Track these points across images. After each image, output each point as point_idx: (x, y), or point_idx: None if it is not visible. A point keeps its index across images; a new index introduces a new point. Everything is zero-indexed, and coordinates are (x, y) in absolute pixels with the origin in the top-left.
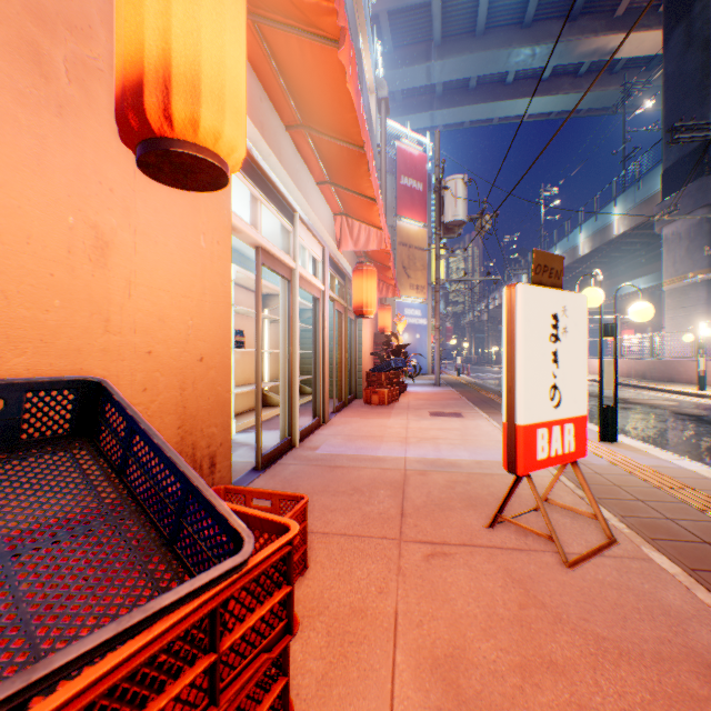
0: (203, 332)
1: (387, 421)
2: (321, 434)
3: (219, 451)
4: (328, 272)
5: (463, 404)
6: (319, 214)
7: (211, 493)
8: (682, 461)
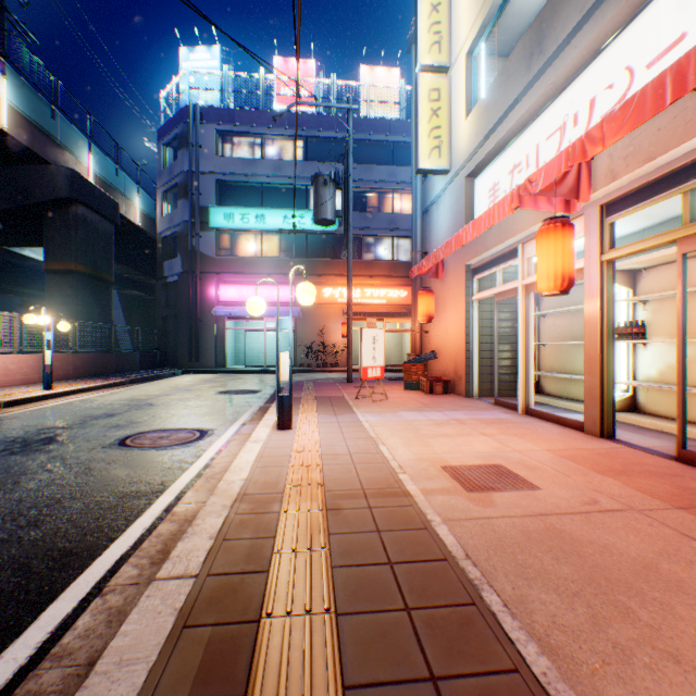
0: (458, 342)
1: (532, 443)
2: (536, 421)
3: (462, 376)
4: (593, 236)
5: (525, 586)
6: (535, 220)
7: (409, 359)
8: (269, 418)
